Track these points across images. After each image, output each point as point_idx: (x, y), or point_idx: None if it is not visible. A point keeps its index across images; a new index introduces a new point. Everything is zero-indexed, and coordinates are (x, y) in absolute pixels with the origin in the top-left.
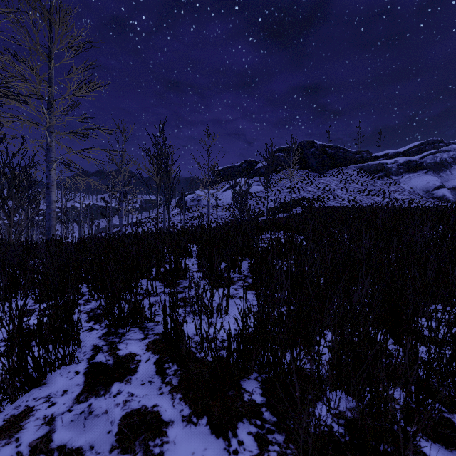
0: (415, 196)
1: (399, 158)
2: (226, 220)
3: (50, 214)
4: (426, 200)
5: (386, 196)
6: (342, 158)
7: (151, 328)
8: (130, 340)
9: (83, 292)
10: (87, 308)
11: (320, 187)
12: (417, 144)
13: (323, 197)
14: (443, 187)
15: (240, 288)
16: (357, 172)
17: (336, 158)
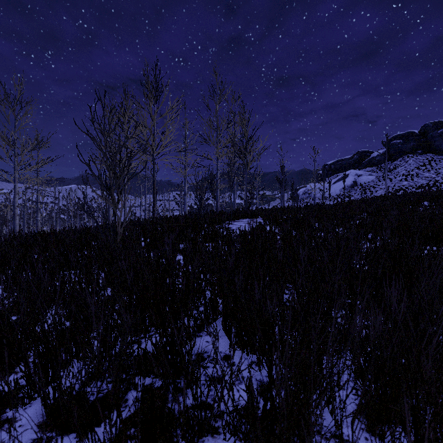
0: None
1: None
2: None
3: (234, 204)
4: None
5: None
6: None
7: None
8: None
9: None
10: None
11: (442, 172)
12: None
13: (442, 182)
14: None
15: None
16: None
17: None
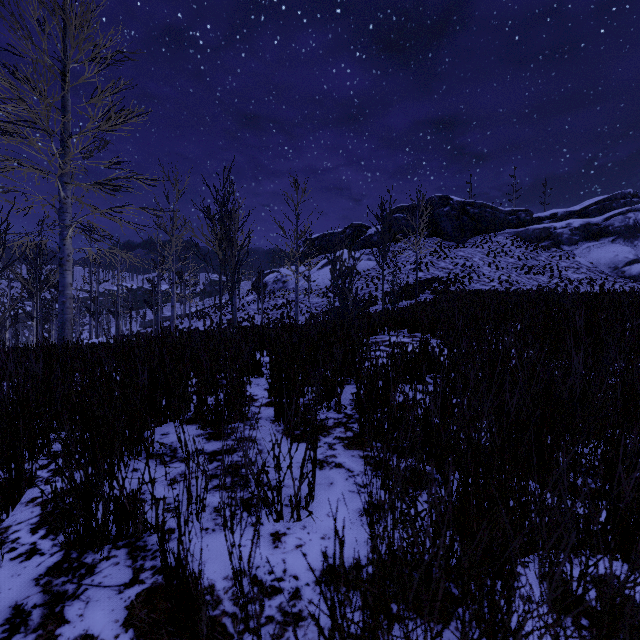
0: (598, 274)
1: (573, 220)
2: (322, 310)
3: (64, 303)
4: (614, 281)
5: (555, 275)
6: (489, 220)
7: (153, 551)
8: (99, 590)
9: (58, 450)
10: (48, 490)
11: (459, 263)
12: (599, 199)
13: (463, 276)
14: (639, 262)
15: (338, 444)
16: (511, 240)
17: (481, 221)
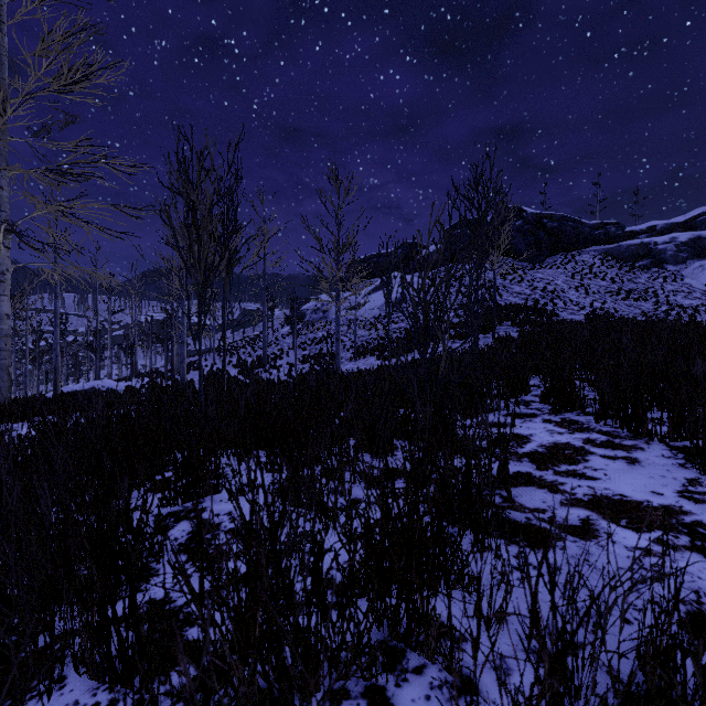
0: None
1: (679, 233)
2: (370, 345)
3: None
4: None
5: (661, 300)
6: (571, 236)
7: None
8: None
9: None
10: None
11: (538, 286)
12: None
13: (545, 303)
14: None
15: None
16: (600, 259)
17: (561, 236)
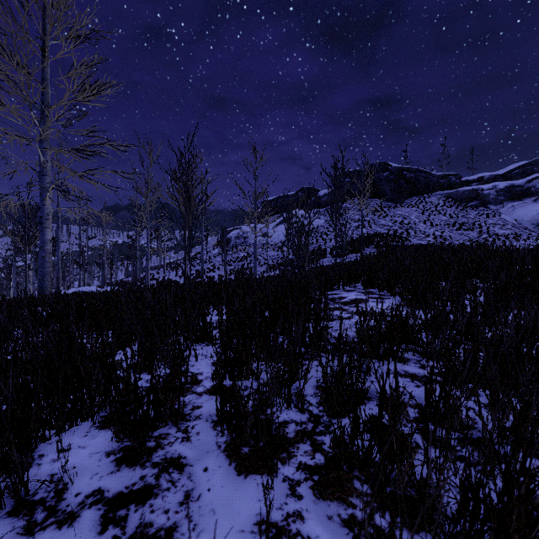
0: (522, 230)
1: (498, 182)
2: (278, 262)
3: (43, 258)
4: (537, 236)
5: (483, 230)
6: (423, 183)
7: None
8: None
9: None
10: None
11: (397, 220)
12: (521, 164)
13: (402, 232)
14: None
15: (304, 484)
16: (443, 200)
17: (416, 184)
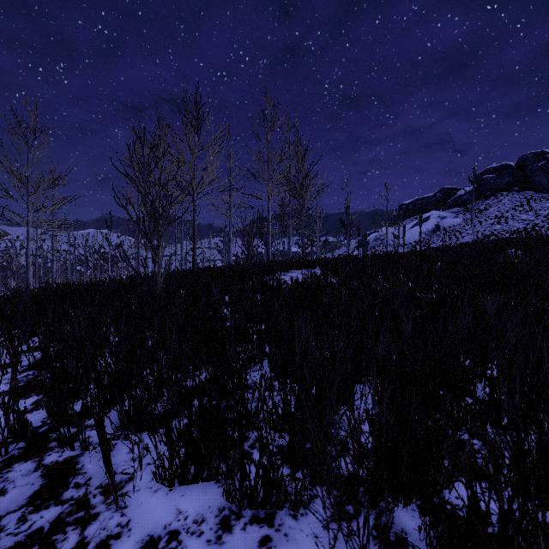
0: None
1: None
2: None
3: (289, 253)
4: None
5: None
6: None
7: None
8: None
9: None
10: None
11: (542, 214)
12: None
13: (542, 225)
14: None
15: None
16: None
17: None
